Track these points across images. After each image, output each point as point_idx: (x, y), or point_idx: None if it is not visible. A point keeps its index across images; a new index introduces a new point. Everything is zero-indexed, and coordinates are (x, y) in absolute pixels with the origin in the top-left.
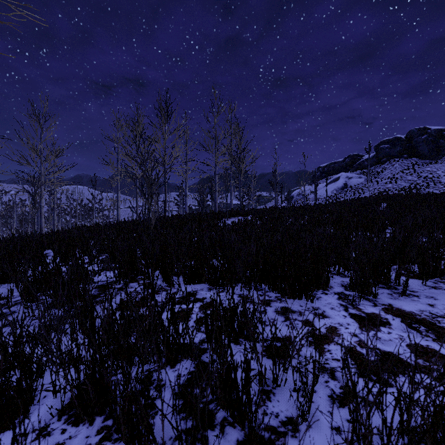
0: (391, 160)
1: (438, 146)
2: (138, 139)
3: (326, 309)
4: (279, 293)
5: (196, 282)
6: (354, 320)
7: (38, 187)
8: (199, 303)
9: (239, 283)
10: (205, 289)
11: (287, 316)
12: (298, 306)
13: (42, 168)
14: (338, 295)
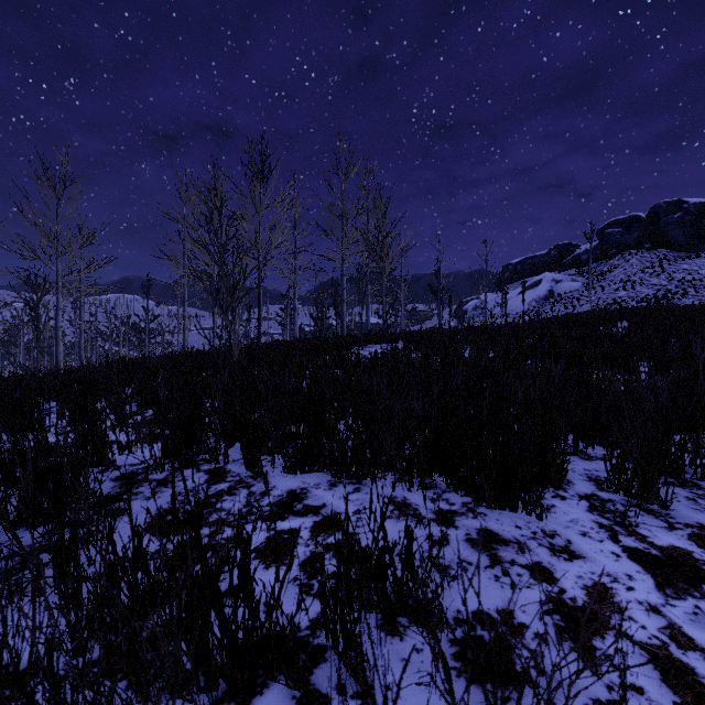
0: (624, 253)
1: (700, 230)
2: (215, 216)
3: (572, 535)
4: (470, 496)
5: (306, 470)
6: (640, 565)
7: (43, 294)
8: (311, 518)
9: (389, 471)
10: (323, 485)
11: (494, 554)
12: (513, 529)
13: (60, 264)
14: (588, 500)
